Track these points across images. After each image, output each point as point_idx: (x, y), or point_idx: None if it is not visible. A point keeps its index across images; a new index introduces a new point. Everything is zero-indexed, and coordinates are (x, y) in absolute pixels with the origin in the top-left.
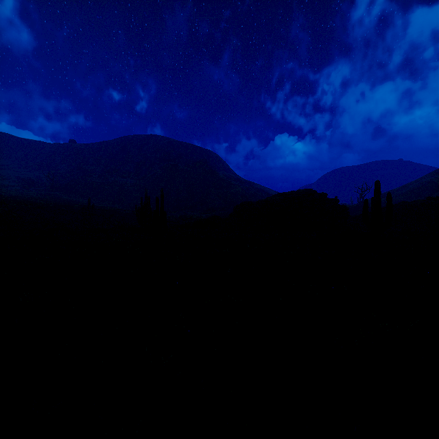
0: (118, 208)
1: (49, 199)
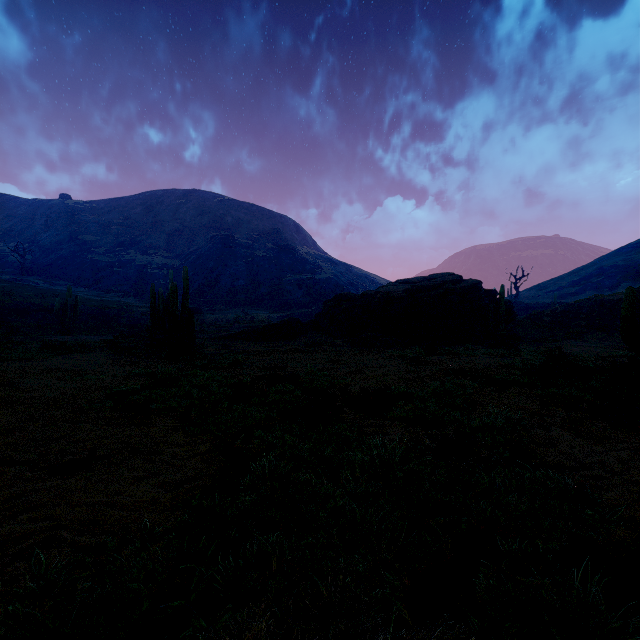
0: (132, 303)
1: (8, 289)
